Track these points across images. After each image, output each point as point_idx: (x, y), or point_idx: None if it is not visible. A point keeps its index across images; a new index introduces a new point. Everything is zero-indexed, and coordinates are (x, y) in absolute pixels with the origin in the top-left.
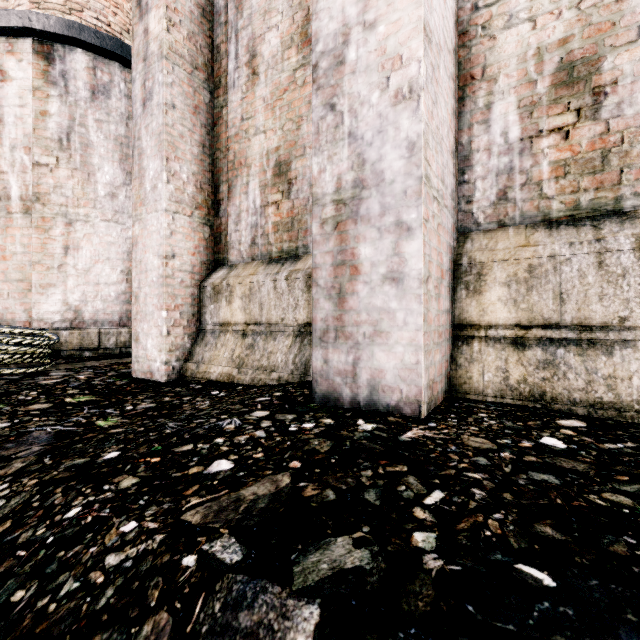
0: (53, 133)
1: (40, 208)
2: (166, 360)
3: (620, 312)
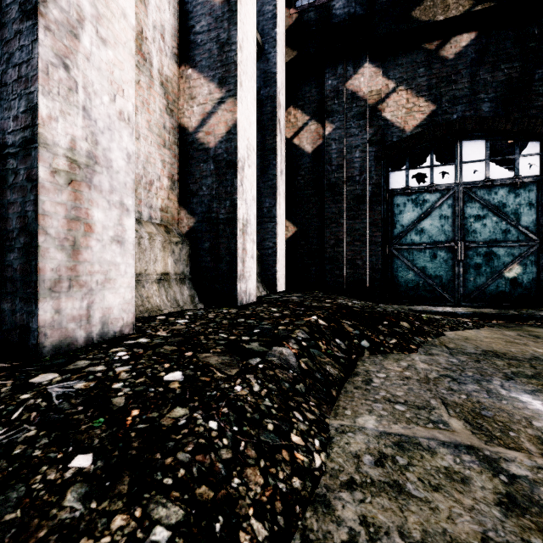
0: None
1: None
2: None
3: (145, 267)
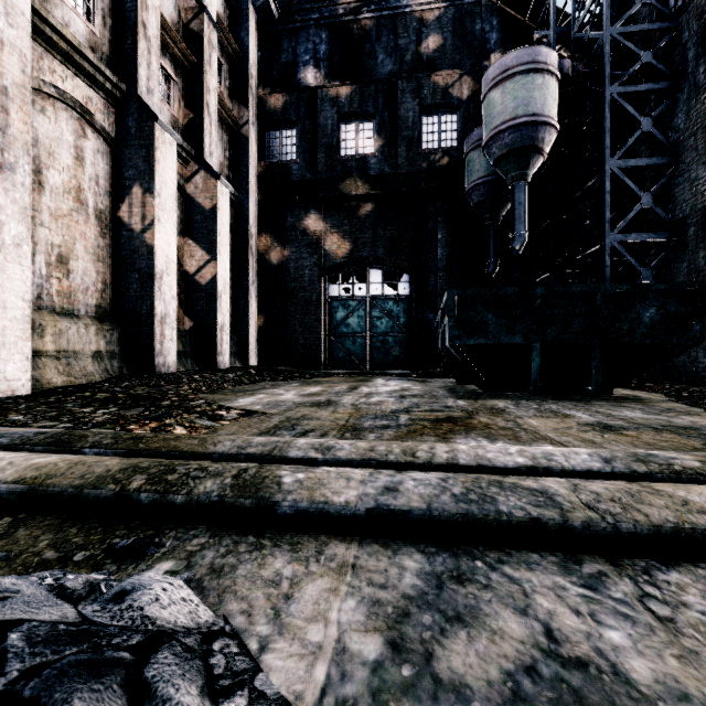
0: None
1: None
2: (30, 378)
3: None
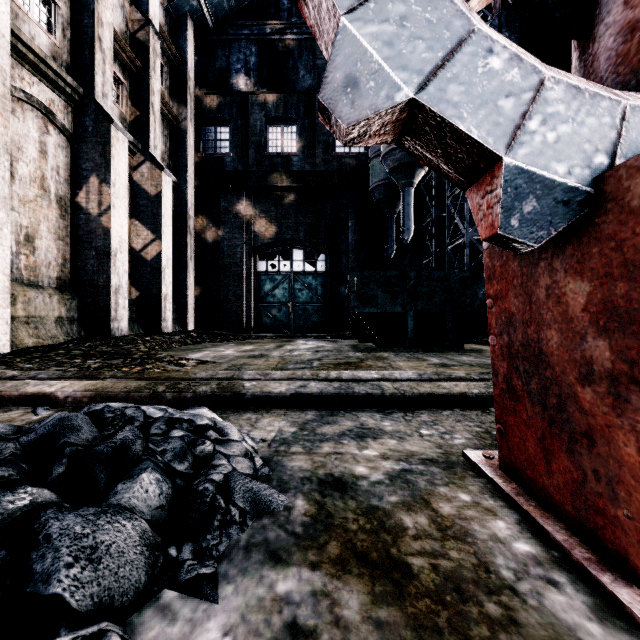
0: None
1: None
2: (9, 339)
3: None
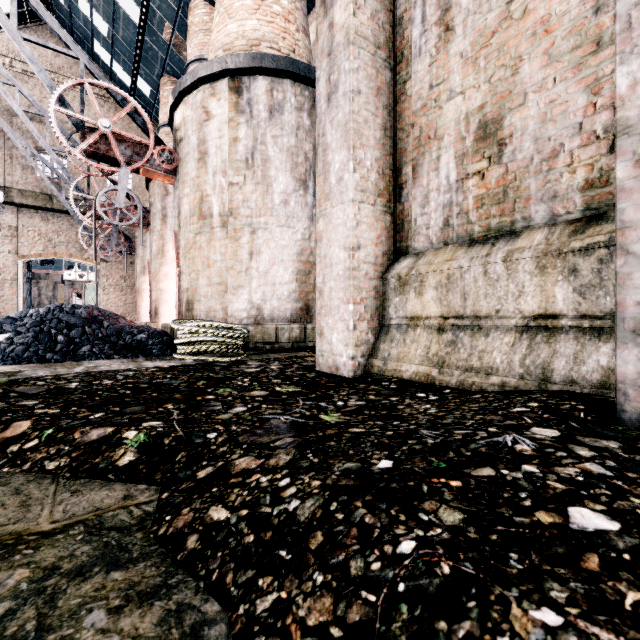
0: (242, 155)
1: (233, 221)
2: (352, 355)
3: None
